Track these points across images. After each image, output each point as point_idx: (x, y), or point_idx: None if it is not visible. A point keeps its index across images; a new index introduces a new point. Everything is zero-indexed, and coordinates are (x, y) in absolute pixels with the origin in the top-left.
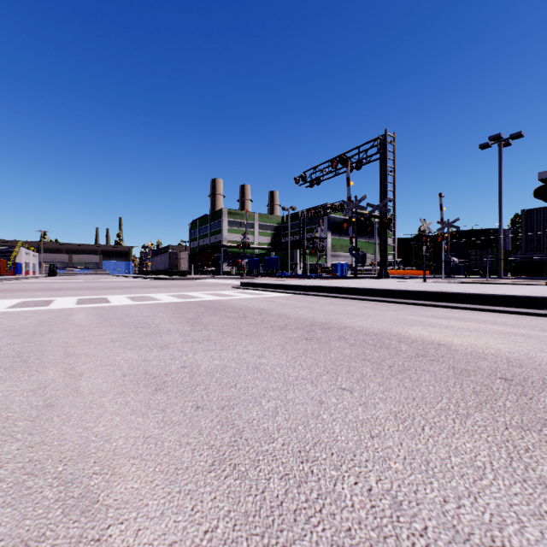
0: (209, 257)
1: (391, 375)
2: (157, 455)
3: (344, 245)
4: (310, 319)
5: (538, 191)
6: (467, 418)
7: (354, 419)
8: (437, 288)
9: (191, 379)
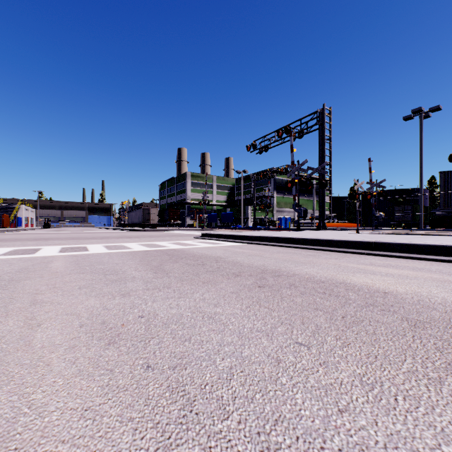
0: (176, 212)
1: (345, 327)
2: (92, 437)
3: (287, 202)
4: (261, 266)
5: None
6: (440, 384)
7: (316, 384)
8: (371, 238)
9: (146, 331)
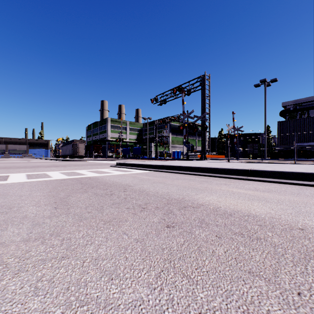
0: (99, 147)
1: None
2: None
3: (178, 141)
4: (166, 195)
5: (281, 113)
6: None
7: None
8: (244, 166)
9: None
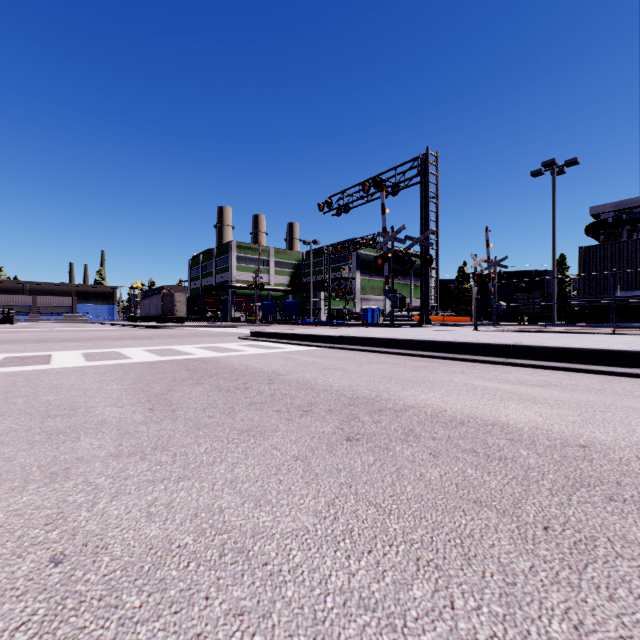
0: (214, 300)
1: (571, 570)
2: None
3: (375, 287)
4: (347, 390)
5: (589, 228)
6: None
7: None
8: (503, 339)
9: (39, 637)
